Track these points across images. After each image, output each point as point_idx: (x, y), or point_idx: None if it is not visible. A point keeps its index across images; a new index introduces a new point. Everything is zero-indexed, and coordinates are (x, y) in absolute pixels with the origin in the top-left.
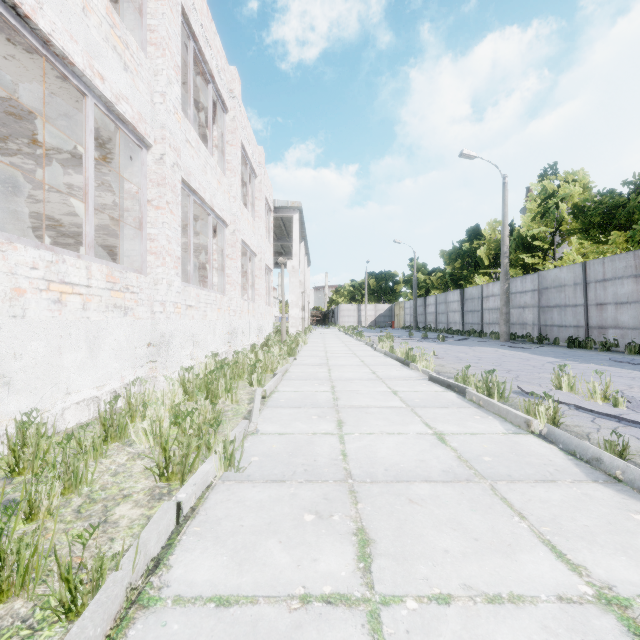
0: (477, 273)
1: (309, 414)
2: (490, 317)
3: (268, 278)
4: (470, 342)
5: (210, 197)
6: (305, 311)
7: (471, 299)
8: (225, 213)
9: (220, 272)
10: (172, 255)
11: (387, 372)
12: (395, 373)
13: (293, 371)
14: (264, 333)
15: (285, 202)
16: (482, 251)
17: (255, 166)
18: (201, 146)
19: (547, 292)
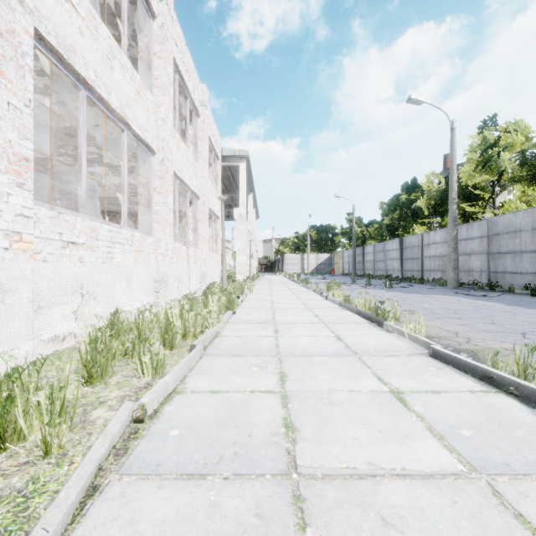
0: (415, 223)
1: (216, 534)
2: (431, 264)
3: (215, 225)
4: (418, 289)
5: (120, 104)
6: (253, 259)
7: (410, 247)
8: (150, 136)
9: (146, 208)
10: (2, 148)
11: (358, 338)
12: (371, 340)
13: (226, 334)
14: (208, 280)
15: (232, 150)
16: (422, 201)
17: (197, 103)
18: (101, 26)
19: (498, 238)
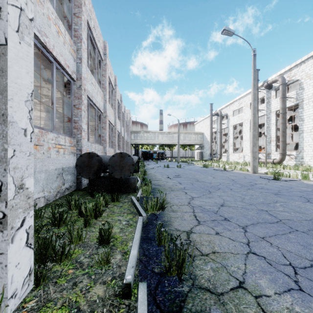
0: None
1: None
2: None
3: None
4: None
5: None
6: None
7: None
8: None
9: None
10: None
11: None
12: None
13: None
14: None
15: None
16: None
17: None
18: None
19: None
